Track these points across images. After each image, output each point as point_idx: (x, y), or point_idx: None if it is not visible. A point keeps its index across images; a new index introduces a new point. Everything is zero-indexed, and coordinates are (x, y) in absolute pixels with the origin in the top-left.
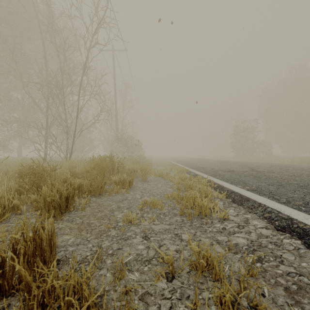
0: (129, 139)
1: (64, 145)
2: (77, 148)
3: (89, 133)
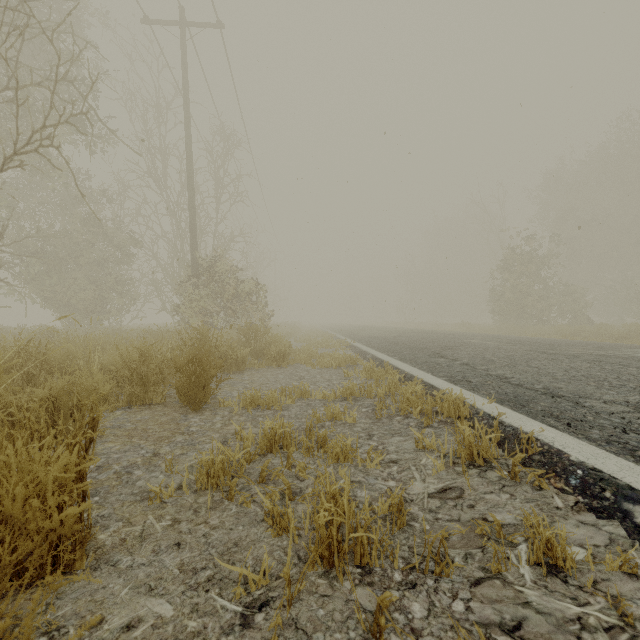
0: (227, 277)
1: (41, 292)
2: (81, 302)
3: (125, 262)
